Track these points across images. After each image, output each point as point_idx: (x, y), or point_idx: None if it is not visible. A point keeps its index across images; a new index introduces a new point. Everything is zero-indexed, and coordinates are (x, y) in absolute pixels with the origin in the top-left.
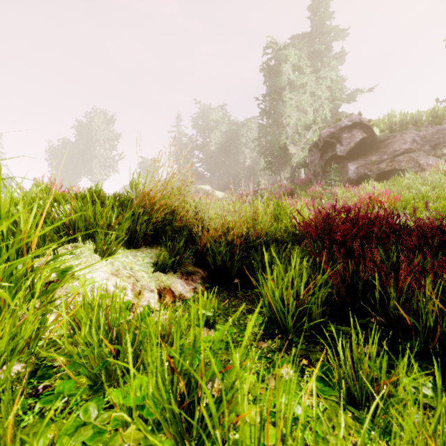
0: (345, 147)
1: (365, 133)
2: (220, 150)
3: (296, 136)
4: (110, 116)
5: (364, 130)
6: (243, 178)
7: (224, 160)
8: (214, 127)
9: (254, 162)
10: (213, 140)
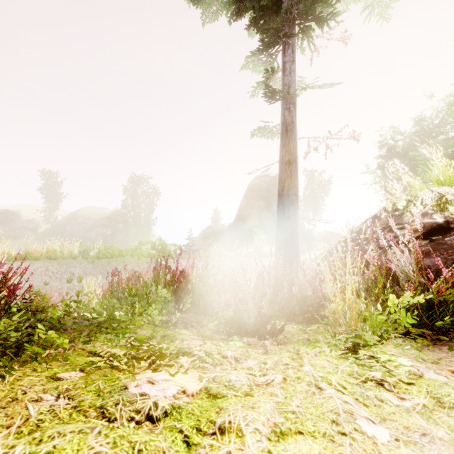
0: None
1: (2, 215)
2: None
3: None
4: None
5: (2, 214)
6: None
7: None
8: None
9: None
10: None
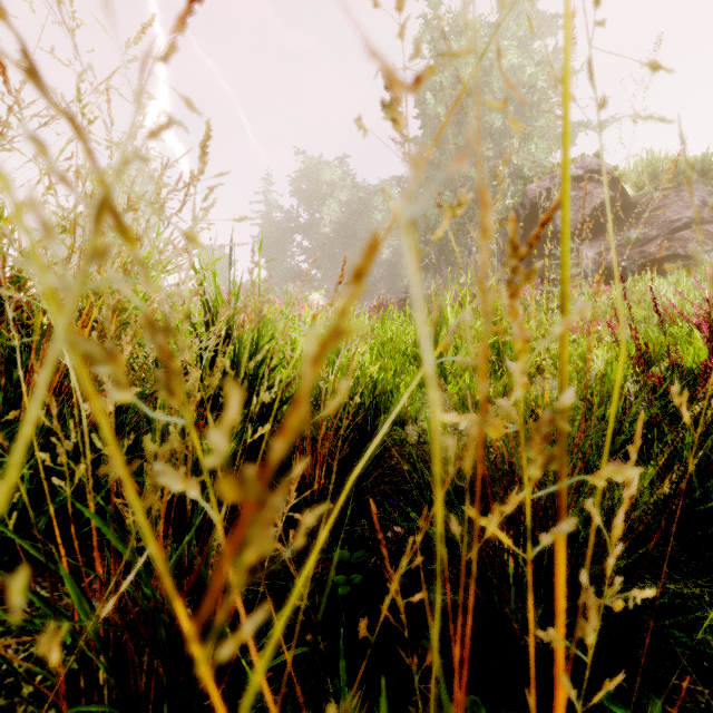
0: (574, 215)
1: (610, 190)
2: (338, 233)
3: (475, 202)
4: (148, 173)
5: (608, 185)
6: (377, 280)
7: (345, 251)
8: (328, 194)
9: (396, 254)
10: (326, 216)
